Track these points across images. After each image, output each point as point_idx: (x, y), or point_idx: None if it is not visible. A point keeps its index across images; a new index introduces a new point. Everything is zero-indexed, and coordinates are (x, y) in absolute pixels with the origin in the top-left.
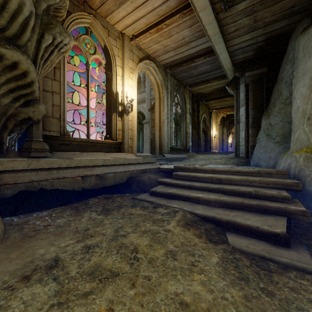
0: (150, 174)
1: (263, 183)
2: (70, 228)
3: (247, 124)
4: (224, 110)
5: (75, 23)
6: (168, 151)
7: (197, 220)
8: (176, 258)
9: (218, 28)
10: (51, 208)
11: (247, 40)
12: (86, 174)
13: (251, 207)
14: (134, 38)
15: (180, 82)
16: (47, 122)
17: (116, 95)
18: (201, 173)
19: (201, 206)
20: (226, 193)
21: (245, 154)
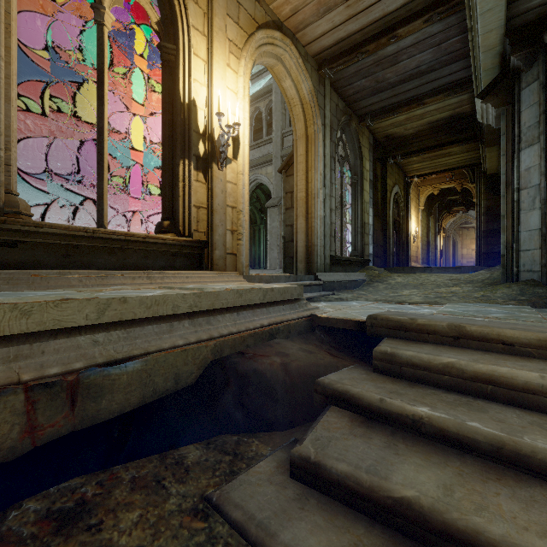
0: (288, 343)
1: None
2: None
3: None
4: (434, 181)
5: None
6: (325, 266)
7: None
8: None
9: None
10: None
11: None
12: None
13: None
14: None
15: (351, 106)
16: None
17: (190, 109)
18: (504, 360)
19: None
20: None
21: (545, 274)
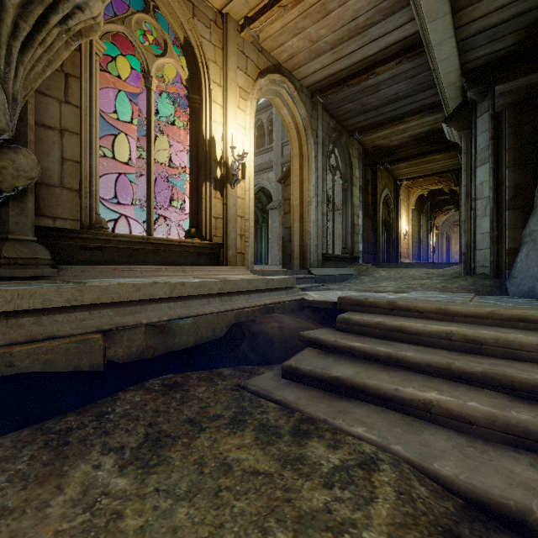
0: (283, 316)
1: None
2: None
3: (497, 202)
4: (424, 183)
5: None
6: (318, 262)
7: (457, 519)
8: None
9: None
10: None
11: (509, 3)
12: (118, 323)
13: None
14: (249, 24)
15: (341, 123)
16: (48, 197)
17: (211, 144)
18: (412, 320)
19: (441, 435)
20: (518, 394)
21: (493, 269)
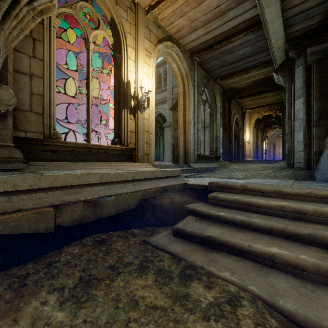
0: (173, 194)
1: None
2: None
3: (308, 122)
4: (259, 111)
5: None
6: (195, 160)
7: None
8: None
9: None
10: None
11: None
12: (64, 200)
13: None
14: (151, 9)
15: (209, 73)
16: (22, 118)
17: (127, 85)
18: (257, 197)
19: (282, 278)
20: None
21: (305, 164)
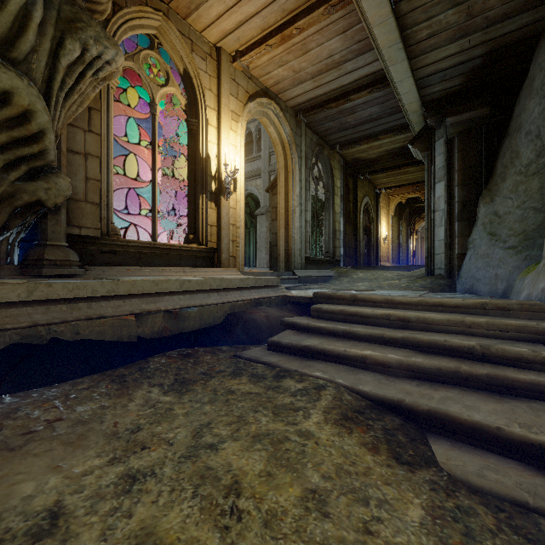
0: (269, 308)
1: (495, 329)
2: (103, 427)
3: (449, 214)
4: (402, 191)
5: (130, 27)
6: (301, 265)
7: (364, 408)
8: (327, 511)
9: (398, 32)
10: (71, 379)
11: (452, 54)
12: (144, 309)
13: (475, 381)
14: (240, 57)
15: (323, 138)
16: (76, 210)
17: (207, 161)
18: (366, 308)
19: (370, 375)
20: (421, 349)
21: (447, 271)
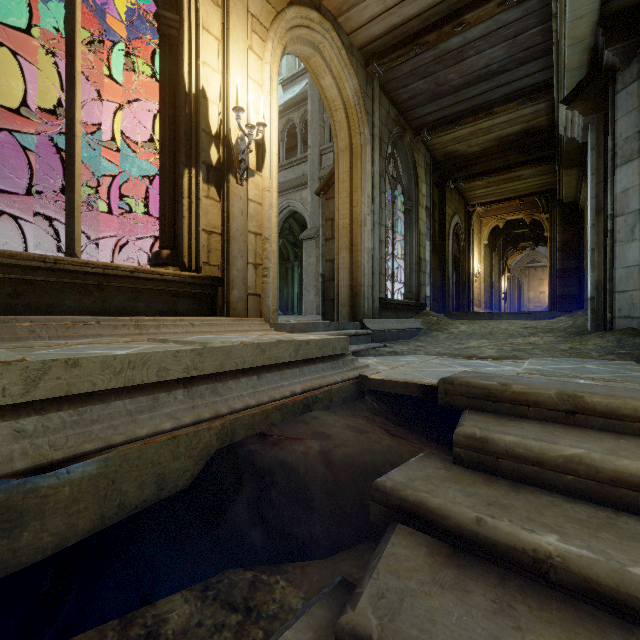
0: (329, 418)
1: None
2: None
3: None
4: (499, 211)
5: None
6: (374, 311)
7: None
8: None
9: None
10: None
11: None
12: None
13: None
14: None
15: (405, 115)
16: None
17: (199, 101)
18: None
19: None
20: None
21: None
